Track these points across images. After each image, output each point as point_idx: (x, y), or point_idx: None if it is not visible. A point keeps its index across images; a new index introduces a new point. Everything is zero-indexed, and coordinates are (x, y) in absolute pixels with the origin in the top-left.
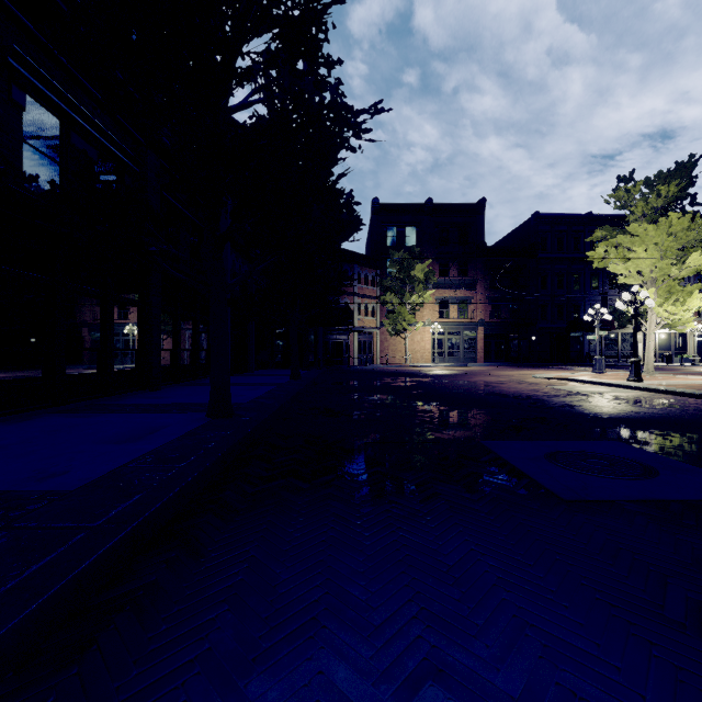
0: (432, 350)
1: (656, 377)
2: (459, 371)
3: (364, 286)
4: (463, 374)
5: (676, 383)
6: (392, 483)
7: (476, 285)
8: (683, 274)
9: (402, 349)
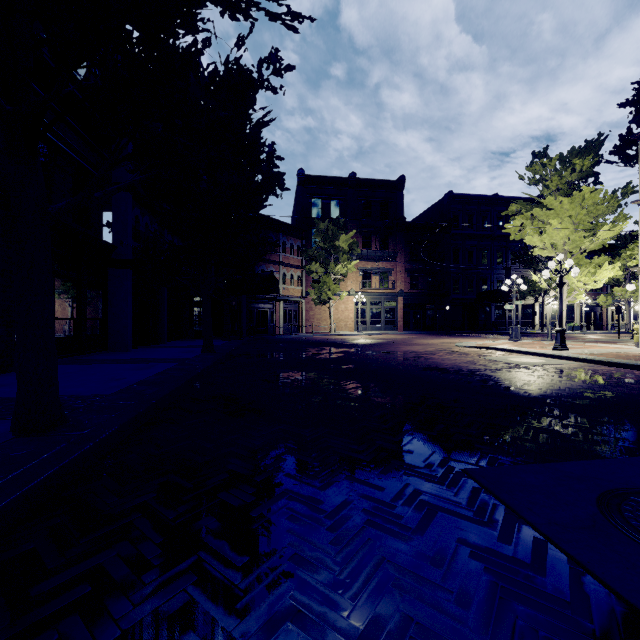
0: (356, 319)
1: (571, 345)
2: (383, 339)
3: (290, 256)
4: (388, 343)
5: (599, 352)
6: None
7: (396, 258)
8: (592, 247)
9: (326, 318)
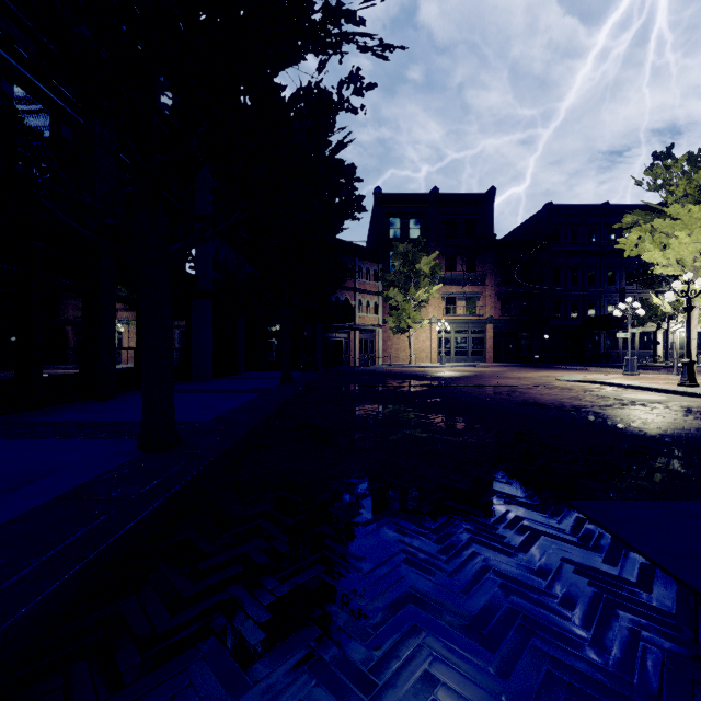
0: (438, 349)
1: None
2: (470, 372)
3: (366, 281)
4: (476, 376)
5: None
6: (453, 670)
7: (485, 280)
8: None
9: (405, 348)
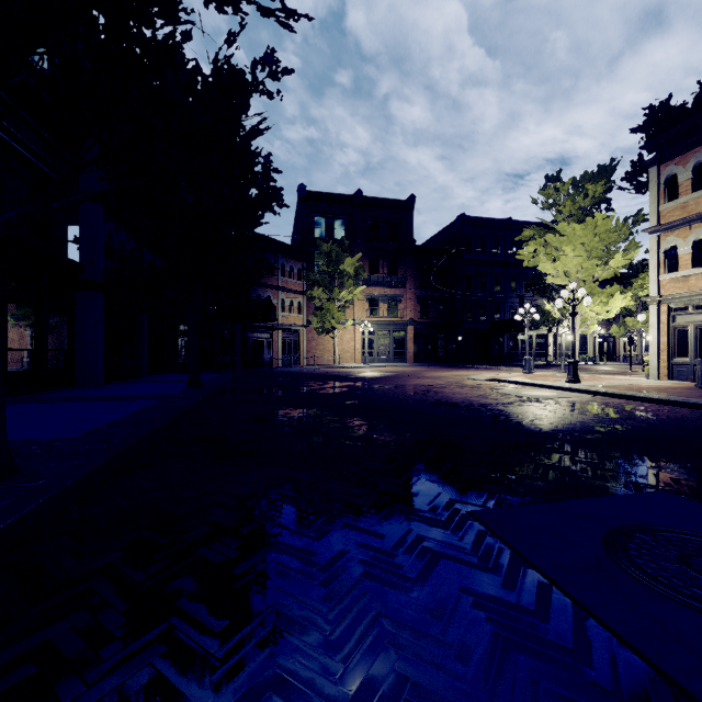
0: (362, 350)
1: (584, 378)
2: (391, 372)
3: (289, 280)
4: (397, 376)
5: (611, 384)
6: None
7: (406, 284)
8: (604, 276)
9: (330, 349)
